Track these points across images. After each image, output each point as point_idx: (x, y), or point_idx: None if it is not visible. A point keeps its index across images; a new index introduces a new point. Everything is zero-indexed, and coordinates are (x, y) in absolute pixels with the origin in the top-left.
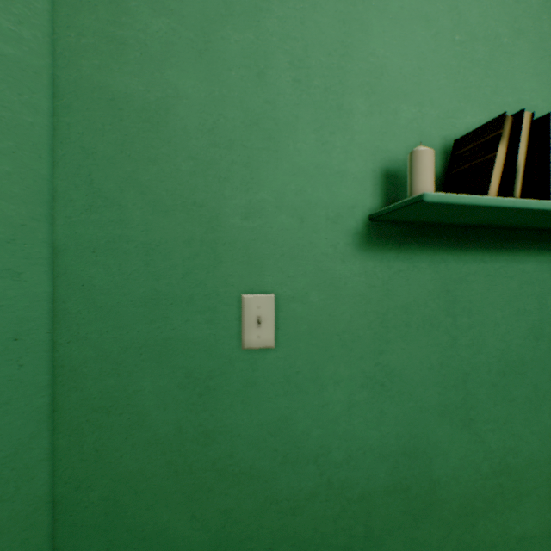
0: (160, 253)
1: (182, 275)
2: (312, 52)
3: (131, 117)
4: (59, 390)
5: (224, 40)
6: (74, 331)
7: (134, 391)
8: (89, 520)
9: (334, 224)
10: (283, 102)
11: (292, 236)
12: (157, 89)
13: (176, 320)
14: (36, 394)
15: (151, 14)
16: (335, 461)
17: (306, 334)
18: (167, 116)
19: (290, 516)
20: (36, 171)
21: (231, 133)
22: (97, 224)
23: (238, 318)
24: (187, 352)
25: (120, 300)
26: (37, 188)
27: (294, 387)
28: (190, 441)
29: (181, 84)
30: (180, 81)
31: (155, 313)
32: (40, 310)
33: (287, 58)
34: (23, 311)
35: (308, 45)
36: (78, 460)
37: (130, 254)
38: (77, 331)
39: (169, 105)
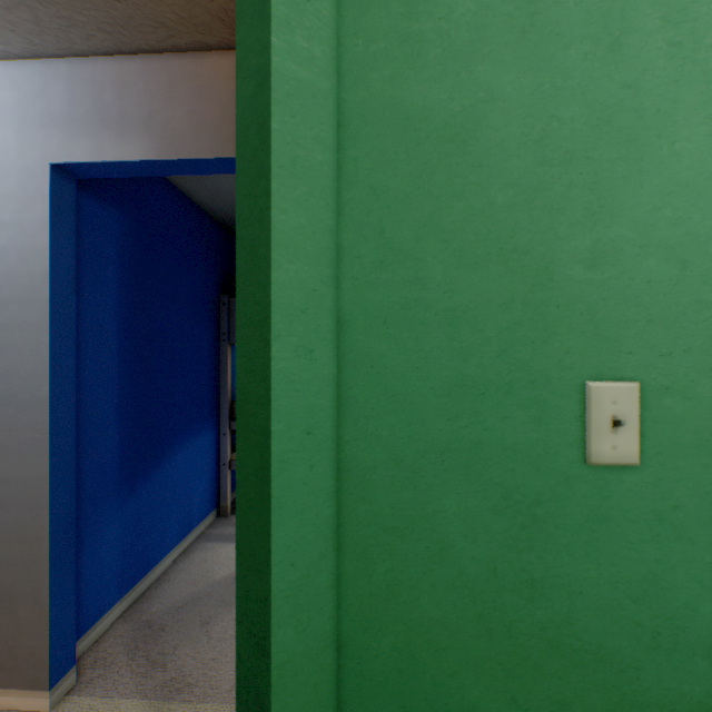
0: (467, 322)
1: (497, 352)
2: None
3: (429, 139)
4: (344, 500)
5: (557, 5)
6: (361, 426)
7: (433, 511)
8: (379, 674)
9: None
10: (651, 81)
11: (665, 291)
12: (462, 94)
13: (489, 417)
14: (324, 503)
15: None
16: None
17: (691, 447)
18: (476, 130)
19: None
20: (324, 222)
21: (567, 142)
22: (388, 286)
23: (578, 418)
24: (503, 463)
25: (416, 386)
26: (324, 243)
27: (668, 531)
28: (508, 590)
29: (495, 82)
30: (494, 78)
31: (460, 406)
32: (327, 397)
33: (656, 12)
34: (313, 398)
35: None
36: (366, 593)
37: (428, 324)
38: (365, 426)
39: (478, 114)
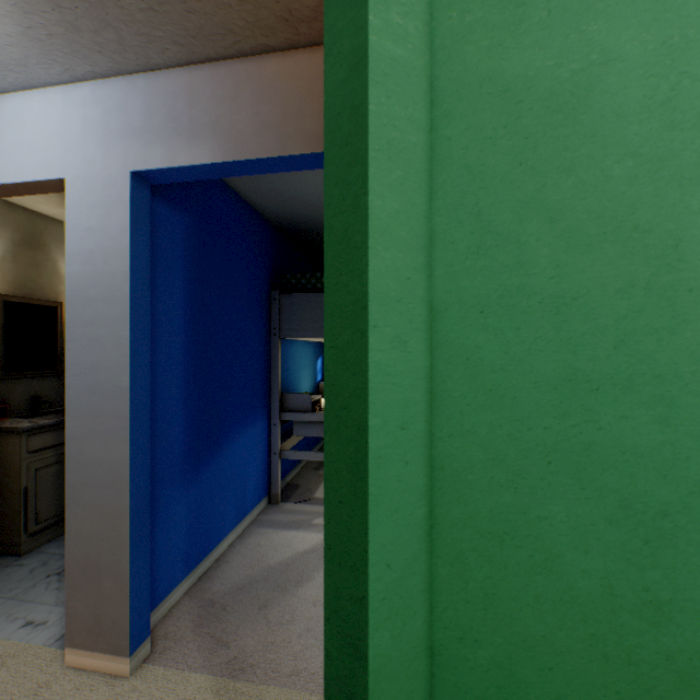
0: (577, 310)
1: (613, 343)
2: None
3: (532, 110)
4: (437, 500)
5: None
6: (455, 422)
7: (537, 516)
8: (475, 688)
9: None
10: None
11: None
12: (571, 58)
13: (603, 415)
14: (416, 502)
15: None
16: None
17: None
18: (588, 97)
19: None
20: (416, 207)
21: None
22: (485, 272)
23: None
24: (621, 468)
25: (517, 380)
26: (417, 229)
27: None
28: (627, 611)
29: (611, 41)
30: (609, 36)
31: (569, 403)
32: (420, 391)
33: None
34: (407, 391)
35: None
36: (460, 600)
37: (531, 313)
38: (459, 422)
39: (591, 79)
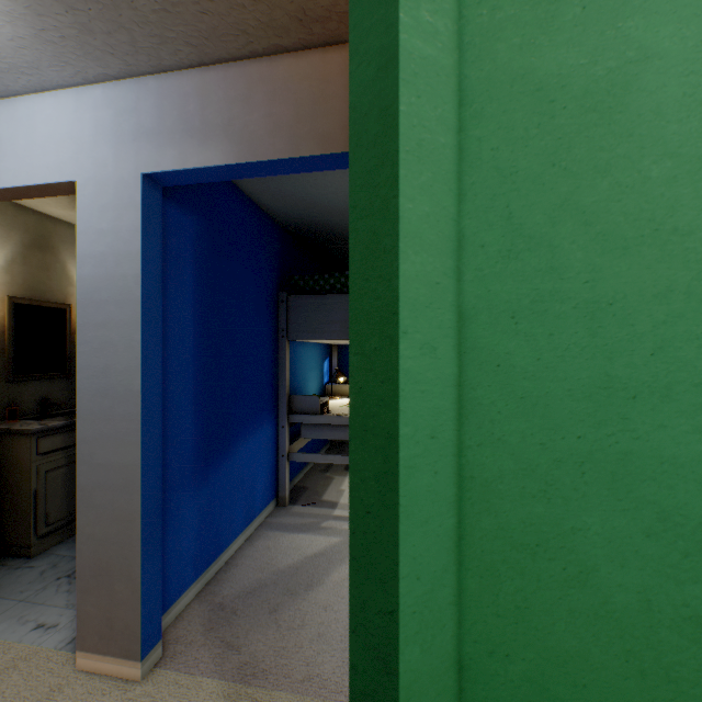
0: (613, 316)
1: (651, 350)
2: None
3: (566, 110)
4: (466, 510)
5: None
6: (485, 430)
7: (571, 528)
8: None
9: None
10: None
11: None
12: (607, 56)
13: (641, 424)
14: (446, 513)
15: None
16: None
17: None
18: (624, 95)
19: None
20: (446, 210)
21: None
22: (517, 276)
23: None
24: (659, 478)
25: (550, 388)
26: (446, 232)
27: None
28: (665, 627)
29: (648, 38)
30: (647, 32)
31: (604, 411)
32: (449, 398)
33: None
34: (436, 399)
35: None
36: (491, 613)
37: (564, 319)
38: (490, 431)
39: (627, 77)
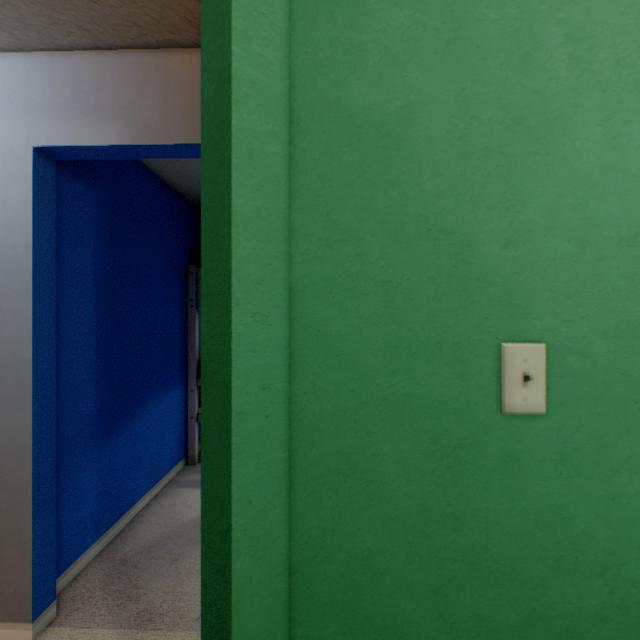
0: (401, 292)
1: (427, 318)
2: (597, 15)
3: (368, 134)
4: (296, 446)
5: (477, 22)
6: (310, 382)
7: (372, 454)
8: (325, 596)
9: (629, 247)
10: (555, 88)
11: (567, 266)
12: (397, 96)
13: (420, 373)
14: (277, 449)
15: (390, 9)
16: (631, 577)
17: (588, 398)
18: (409, 128)
19: (565, 639)
20: (277, 206)
21: (485, 139)
22: (333, 260)
23: (494, 374)
24: (432, 413)
25: (357, 347)
26: (278, 223)
27: (570, 469)
28: (436, 522)
29: (425, 87)
30: (423, 83)
31: (395, 364)
32: (280, 357)
33: (560, 30)
34: (268, 357)
35: (591, 6)
36: (314, 526)
37: (368, 294)
38: (313, 382)
39: (411, 114)
